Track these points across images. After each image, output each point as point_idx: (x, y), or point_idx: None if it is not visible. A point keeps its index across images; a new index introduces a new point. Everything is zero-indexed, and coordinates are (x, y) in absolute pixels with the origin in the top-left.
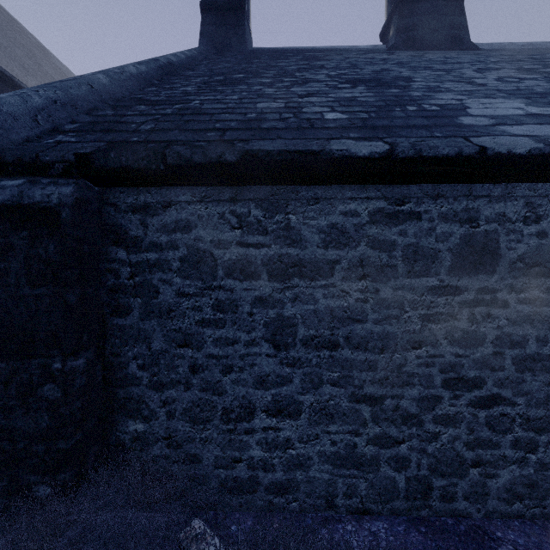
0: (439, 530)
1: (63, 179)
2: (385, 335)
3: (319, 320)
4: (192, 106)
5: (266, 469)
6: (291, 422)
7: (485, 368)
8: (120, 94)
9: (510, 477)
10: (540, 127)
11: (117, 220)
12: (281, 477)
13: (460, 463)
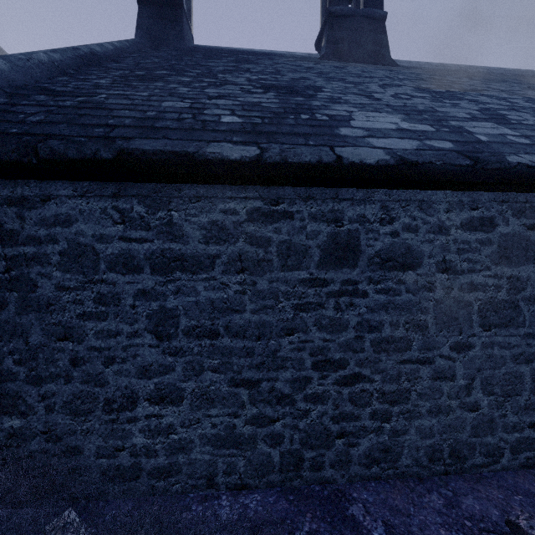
0: (305, 497)
1: None
2: (261, 324)
3: (200, 311)
4: (96, 100)
5: (149, 455)
6: (174, 408)
7: (349, 350)
8: (22, 82)
9: (369, 444)
10: (400, 141)
11: None
12: (164, 461)
13: (327, 436)
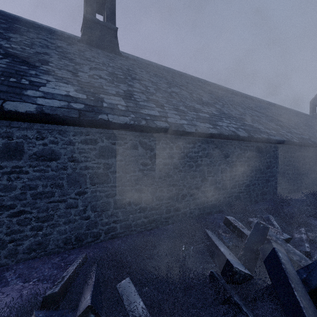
0: None
1: None
2: None
3: None
4: None
5: None
6: None
7: (17, 200)
8: None
9: (29, 243)
10: (56, 102)
11: None
12: None
13: (2, 243)
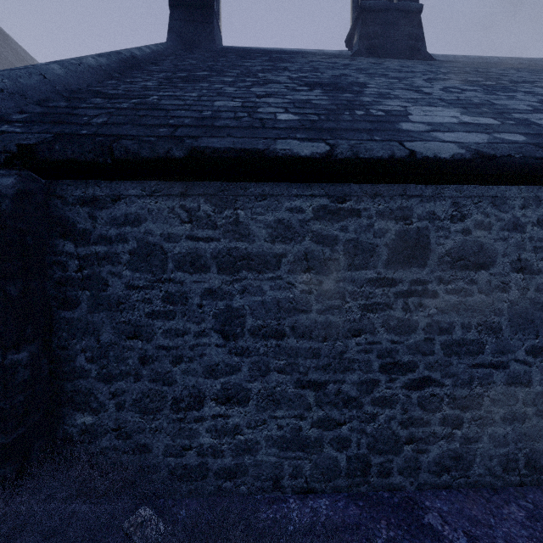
0: (375, 503)
1: (4, 170)
2: (328, 324)
3: (266, 311)
4: (150, 102)
5: (216, 455)
6: (240, 409)
7: (418, 353)
8: (76, 86)
9: (439, 451)
10: (467, 135)
11: (64, 212)
12: (230, 462)
13: (395, 441)
